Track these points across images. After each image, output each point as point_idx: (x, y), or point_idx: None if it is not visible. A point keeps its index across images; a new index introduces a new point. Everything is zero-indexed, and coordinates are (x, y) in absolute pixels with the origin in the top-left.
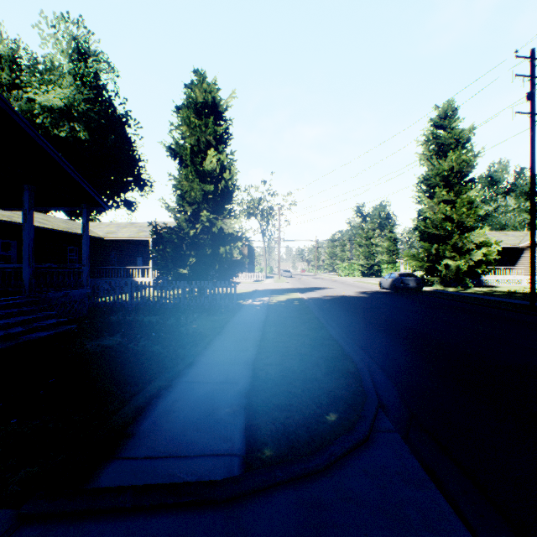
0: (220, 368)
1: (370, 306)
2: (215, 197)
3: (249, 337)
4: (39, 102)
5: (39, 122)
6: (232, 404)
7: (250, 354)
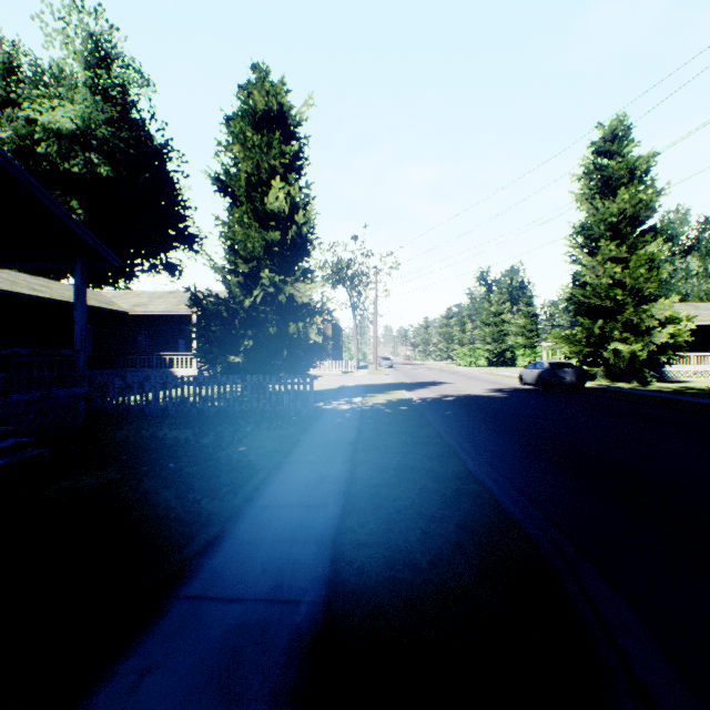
0: (267, 555)
1: (515, 413)
2: (282, 250)
3: (329, 475)
4: (42, 124)
5: (43, 153)
6: (276, 685)
7: (329, 515)
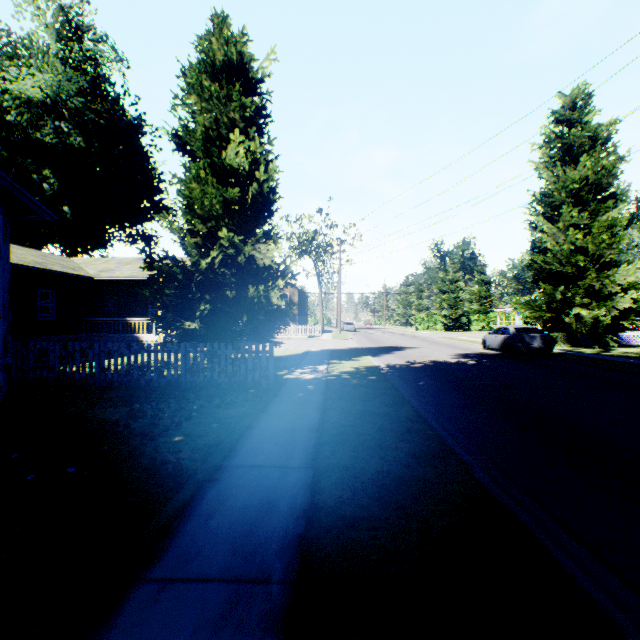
0: None
1: (495, 384)
2: (243, 210)
3: (281, 495)
4: (10, 92)
5: (15, 123)
6: None
7: (269, 615)
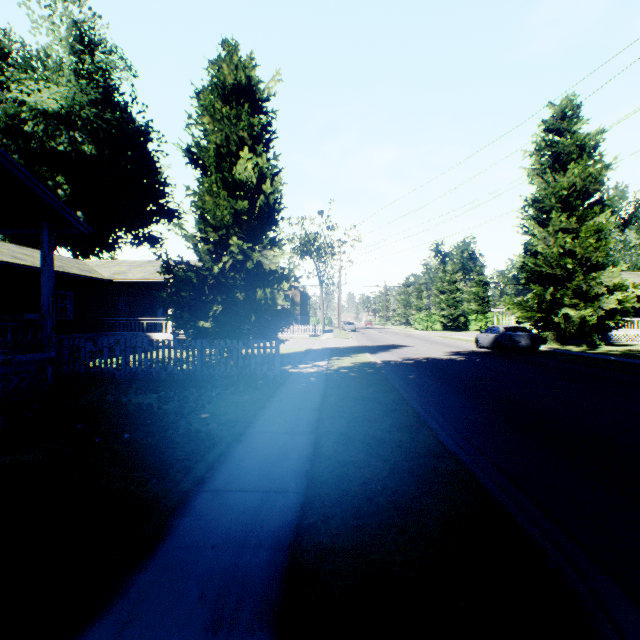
0: (208, 569)
1: (477, 376)
2: (251, 219)
3: (292, 449)
4: (28, 104)
5: (31, 132)
6: None
7: (288, 505)
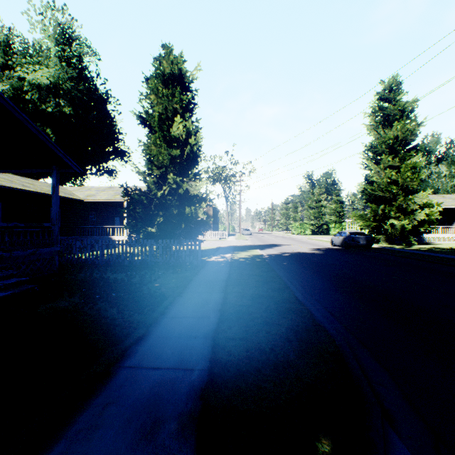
0: (174, 344)
1: (327, 263)
2: (181, 161)
3: (211, 299)
4: (28, 80)
5: (29, 99)
6: (181, 411)
7: (210, 323)
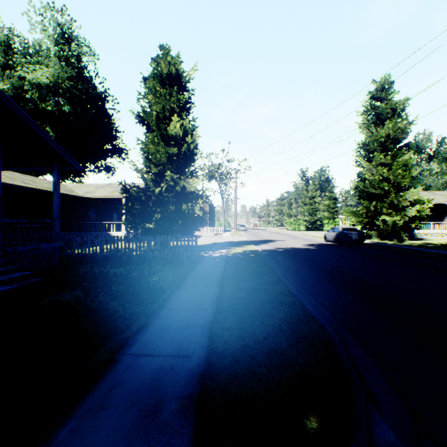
0: (173, 334)
1: (320, 258)
2: (178, 159)
3: (207, 293)
4: (28, 80)
5: (29, 98)
6: (181, 393)
7: (207, 314)
